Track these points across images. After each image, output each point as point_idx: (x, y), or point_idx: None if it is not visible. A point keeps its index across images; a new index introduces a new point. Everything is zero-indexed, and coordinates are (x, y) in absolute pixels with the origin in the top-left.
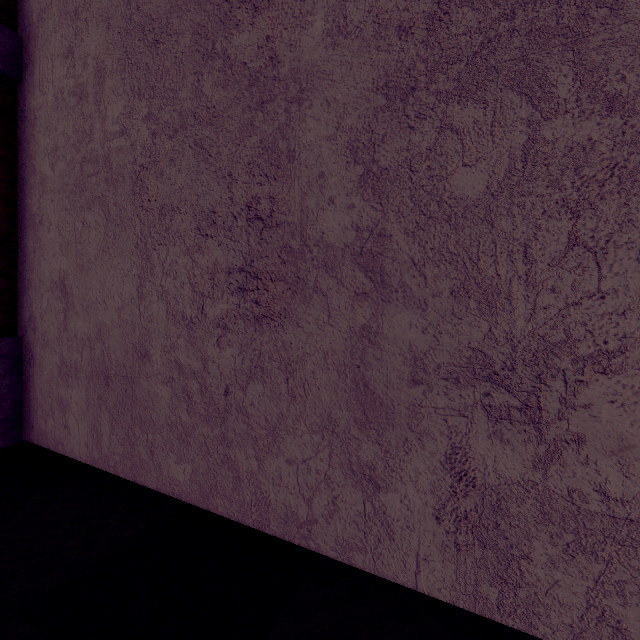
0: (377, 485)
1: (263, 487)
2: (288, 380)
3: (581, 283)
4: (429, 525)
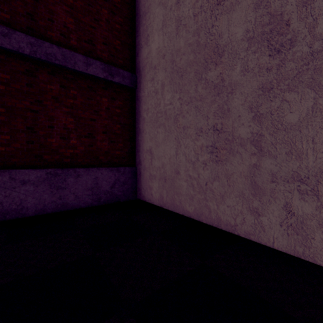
0: (259, 214)
1: (219, 214)
2: (227, 181)
3: None
4: (277, 227)
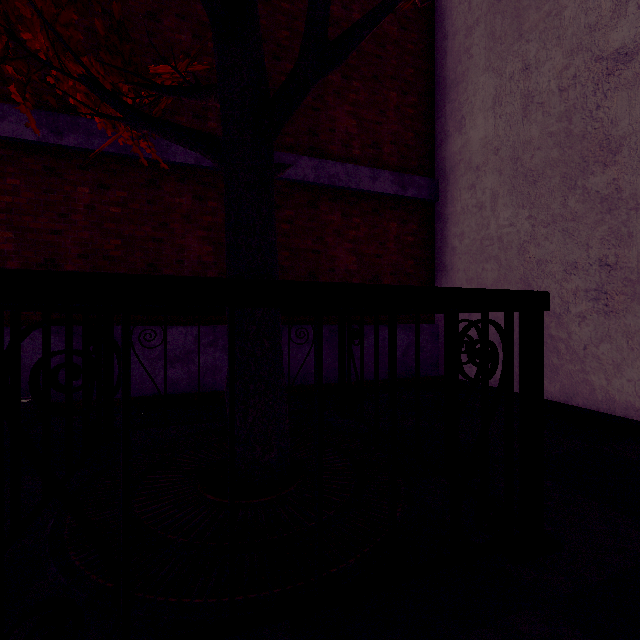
0: None
1: (610, 393)
2: (628, 342)
3: None
4: None
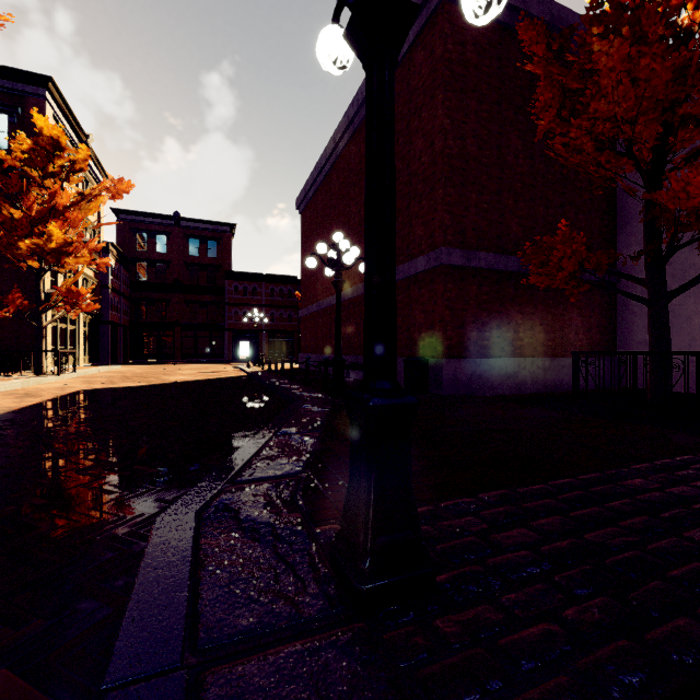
0: None
1: None
2: None
3: None
4: None
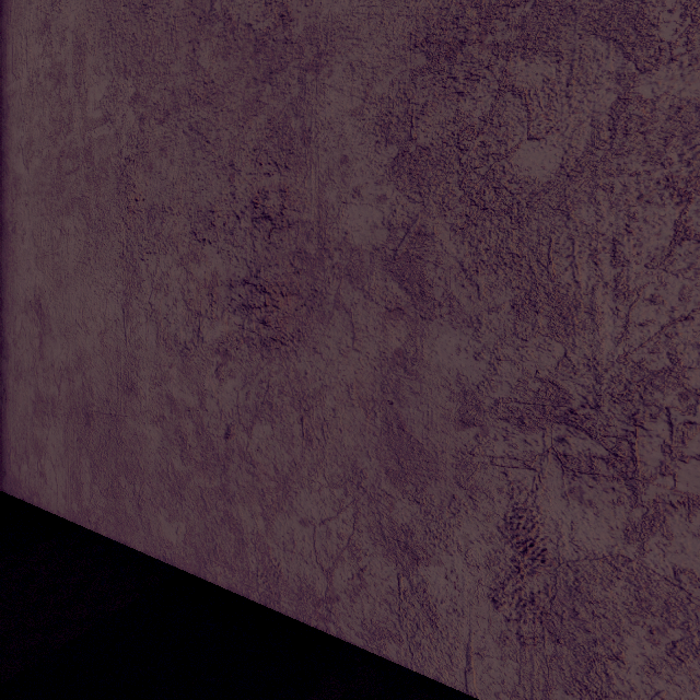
0: (415, 555)
1: (272, 553)
2: (302, 420)
3: (693, 290)
4: (483, 609)
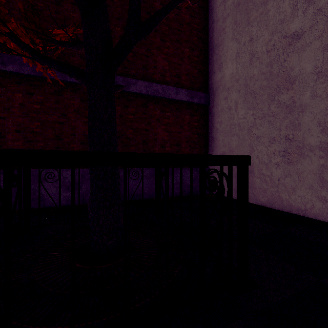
0: (326, 201)
1: (290, 202)
2: (298, 177)
3: None
4: None
